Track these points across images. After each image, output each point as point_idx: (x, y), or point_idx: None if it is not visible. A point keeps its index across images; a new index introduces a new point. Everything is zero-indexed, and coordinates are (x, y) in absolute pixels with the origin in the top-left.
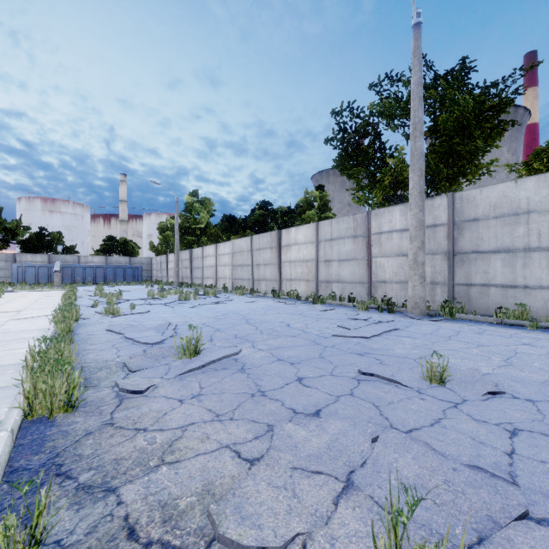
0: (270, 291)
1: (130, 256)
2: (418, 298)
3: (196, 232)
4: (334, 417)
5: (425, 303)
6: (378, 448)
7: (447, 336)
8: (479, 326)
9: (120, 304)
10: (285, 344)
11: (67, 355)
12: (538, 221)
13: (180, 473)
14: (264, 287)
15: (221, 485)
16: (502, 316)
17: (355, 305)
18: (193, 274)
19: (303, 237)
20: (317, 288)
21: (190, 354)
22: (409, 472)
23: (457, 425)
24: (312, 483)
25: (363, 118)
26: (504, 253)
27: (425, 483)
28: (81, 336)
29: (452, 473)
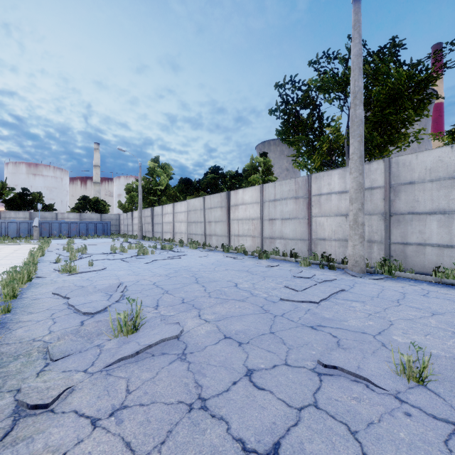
0: (220, 245)
1: (102, 212)
2: (358, 256)
3: (157, 192)
4: None
5: (365, 261)
6: None
7: (395, 300)
8: (421, 286)
9: (82, 260)
10: (232, 312)
11: None
12: None
13: None
14: (215, 242)
15: None
16: (441, 275)
17: (297, 261)
18: (154, 229)
19: (249, 197)
20: (262, 244)
21: (127, 332)
22: None
23: None
24: None
25: (304, 91)
26: (440, 214)
27: None
28: (25, 301)
29: None
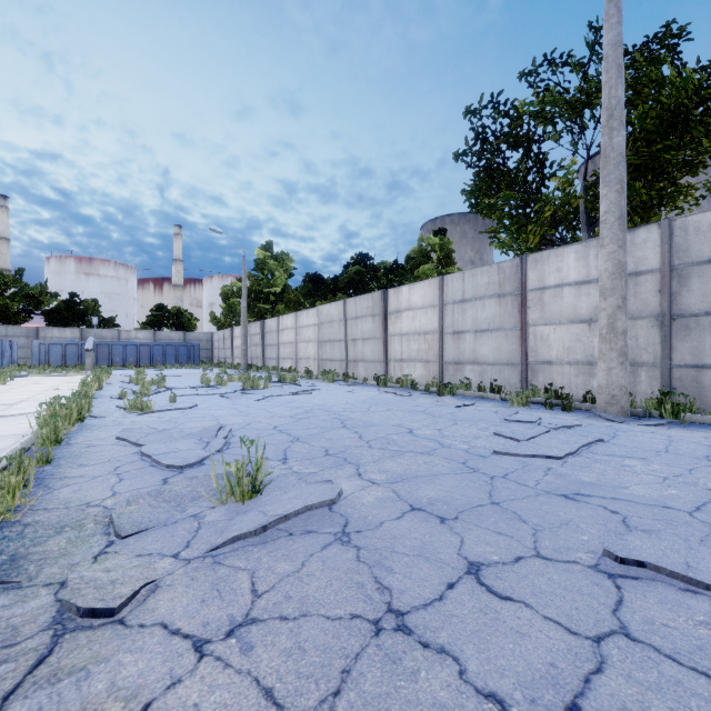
0: (372, 376)
1: (185, 330)
2: (616, 387)
3: (270, 297)
4: None
5: (628, 395)
6: None
7: (702, 457)
8: None
9: (159, 395)
10: (415, 470)
11: None
12: None
13: None
14: (363, 371)
15: None
16: None
17: (504, 398)
18: (265, 354)
19: (420, 298)
20: (442, 372)
21: (241, 495)
22: None
23: None
24: None
25: (514, 117)
26: None
27: None
28: (74, 449)
29: None
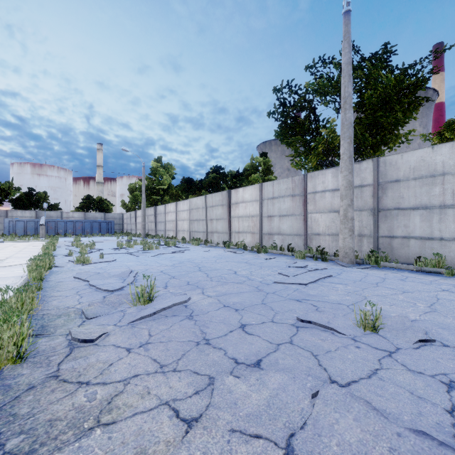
0: (221, 241)
1: (105, 212)
2: (347, 248)
3: (160, 192)
4: (275, 368)
5: (354, 252)
6: (318, 406)
7: (374, 283)
8: (402, 273)
9: (92, 254)
10: (231, 290)
11: (28, 303)
12: (452, 182)
13: (113, 438)
14: (216, 239)
15: (154, 454)
16: (421, 264)
17: (293, 254)
18: (157, 228)
19: (249, 196)
20: (261, 239)
21: (144, 301)
22: (351, 436)
23: (394, 376)
24: (250, 450)
25: (300, 94)
26: (422, 210)
27: (368, 451)
28: (51, 283)
29: (397, 440)
